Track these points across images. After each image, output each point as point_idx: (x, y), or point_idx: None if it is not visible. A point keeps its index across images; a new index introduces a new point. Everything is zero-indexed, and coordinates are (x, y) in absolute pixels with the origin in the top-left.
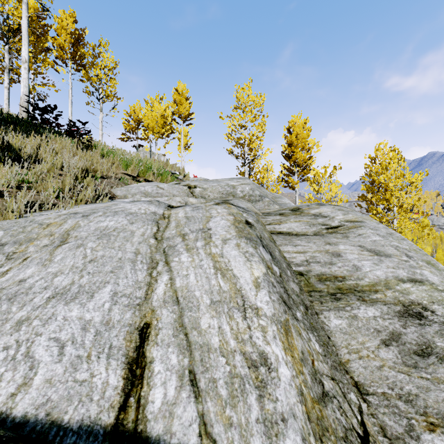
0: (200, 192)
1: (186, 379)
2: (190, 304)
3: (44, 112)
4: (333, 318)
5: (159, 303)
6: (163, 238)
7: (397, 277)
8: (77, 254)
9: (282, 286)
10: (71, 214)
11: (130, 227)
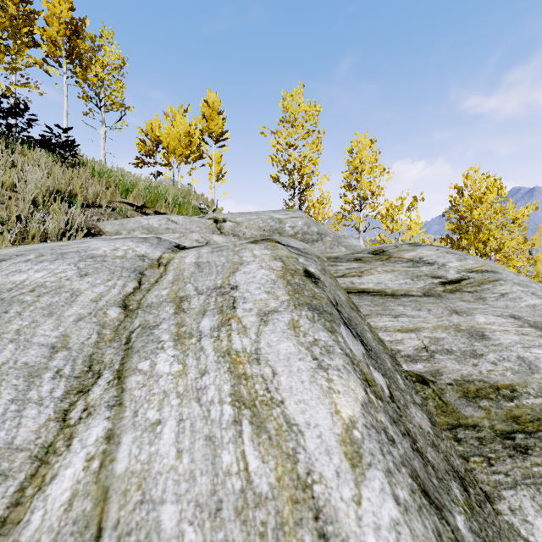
0: (231, 228)
1: None
2: None
3: (10, 114)
4: (532, 512)
5: None
6: (140, 307)
7: None
8: None
9: (404, 431)
10: None
11: (75, 284)
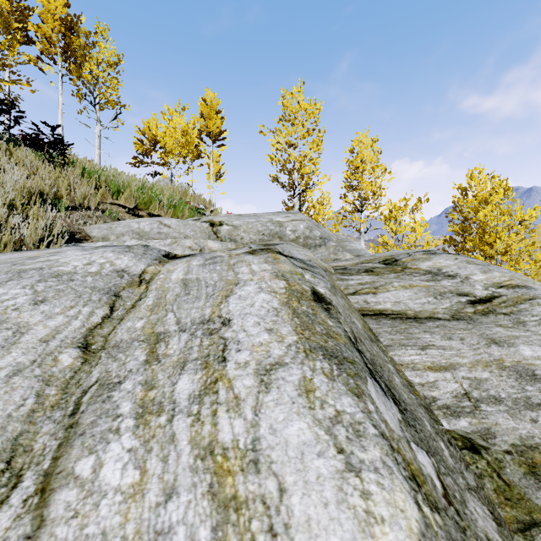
0: (228, 232)
1: None
2: None
3: None
4: None
5: None
6: (105, 346)
7: None
8: None
9: None
10: None
11: (24, 316)
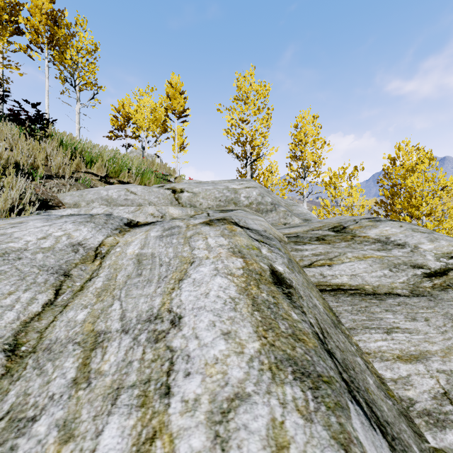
0: (188, 198)
1: None
2: None
3: None
4: None
5: None
6: (35, 348)
7: None
8: None
9: None
10: None
11: None
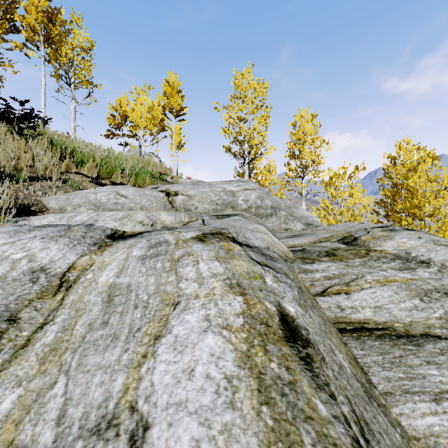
0: (183, 202)
1: None
2: None
3: None
4: None
5: None
6: None
7: None
8: None
9: None
10: None
11: None
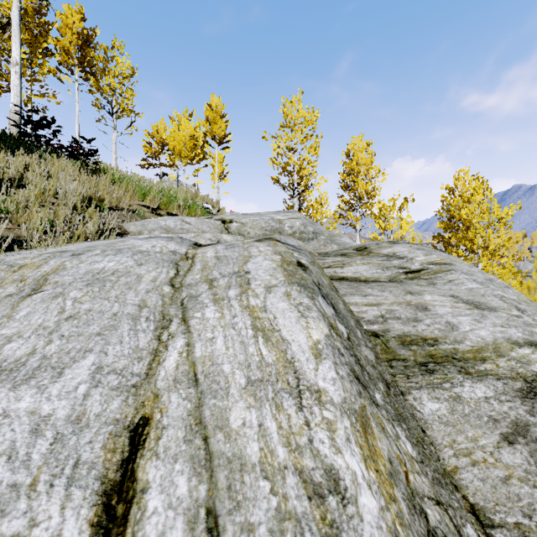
0: (237, 228)
1: (200, 528)
2: (214, 386)
3: (39, 126)
4: (426, 399)
5: (167, 383)
6: (182, 286)
7: (510, 338)
8: (51, 307)
9: (352, 354)
10: (57, 252)
11: (137, 270)
